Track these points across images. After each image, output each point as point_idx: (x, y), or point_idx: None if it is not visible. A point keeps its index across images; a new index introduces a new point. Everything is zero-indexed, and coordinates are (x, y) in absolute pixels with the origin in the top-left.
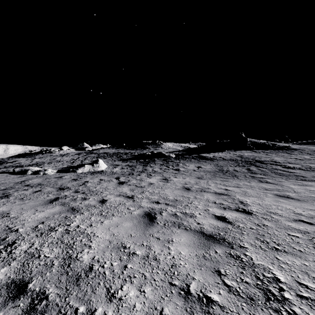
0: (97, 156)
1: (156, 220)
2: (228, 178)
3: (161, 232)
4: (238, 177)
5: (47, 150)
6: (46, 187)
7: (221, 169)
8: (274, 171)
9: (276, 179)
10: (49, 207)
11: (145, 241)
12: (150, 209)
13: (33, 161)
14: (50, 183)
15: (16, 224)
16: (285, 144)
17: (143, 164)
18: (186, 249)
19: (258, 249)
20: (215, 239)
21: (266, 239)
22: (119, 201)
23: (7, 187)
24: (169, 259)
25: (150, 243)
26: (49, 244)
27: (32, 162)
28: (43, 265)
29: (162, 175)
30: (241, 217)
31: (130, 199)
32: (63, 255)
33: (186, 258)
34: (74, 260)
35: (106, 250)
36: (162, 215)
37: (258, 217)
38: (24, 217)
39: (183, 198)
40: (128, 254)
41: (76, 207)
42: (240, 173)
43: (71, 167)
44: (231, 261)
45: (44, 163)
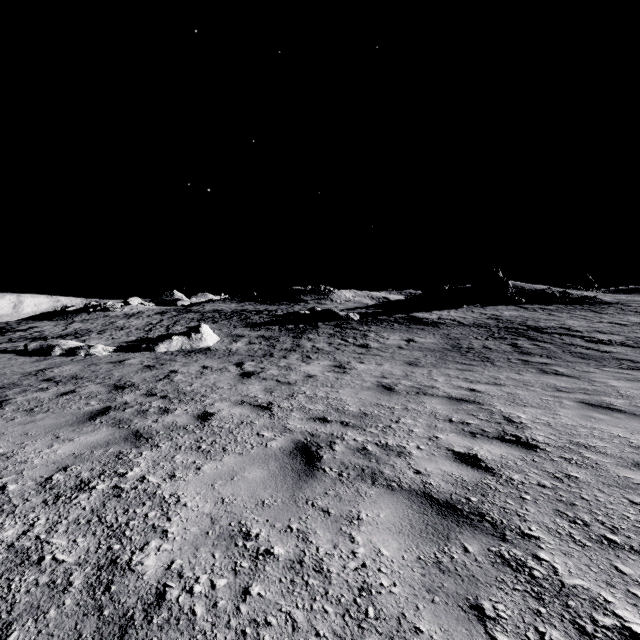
0: (200, 318)
1: (320, 464)
2: (473, 364)
3: (333, 495)
4: (494, 363)
5: (99, 305)
6: (86, 383)
7: (456, 345)
8: (569, 349)
9: (577, 368)
10: (87, 430)
11: (296, 518)
12: (307, 437)
13: (69, 328)
14: (97, 374)
15: (6, 471)
16: (587, 293)
17: (293, 333)
18: (393, 542)
19: (566, 543)
20: (460, 514)
21: (581, 514)
22: (240, 415)
23: (5, 384)
24: (353, 570)
25: (308, 525)
26: (70, 525)
27: (67, 330)
28: (44, 584)
29: (332, 359)
30: (514, 457)
31: (263, 411)
32: (98, 557)
33: (394, 566)
34: (122, 570)
35: (202, 544)
36: (335, 450)
37: (551, 456)
38: (27, 455)
39: (379, 409)
40: (253, 555)
41: (144, 431)
42: (497, 352)
43: (145, 340)
44: (505, 576)
45: (91, 331)
